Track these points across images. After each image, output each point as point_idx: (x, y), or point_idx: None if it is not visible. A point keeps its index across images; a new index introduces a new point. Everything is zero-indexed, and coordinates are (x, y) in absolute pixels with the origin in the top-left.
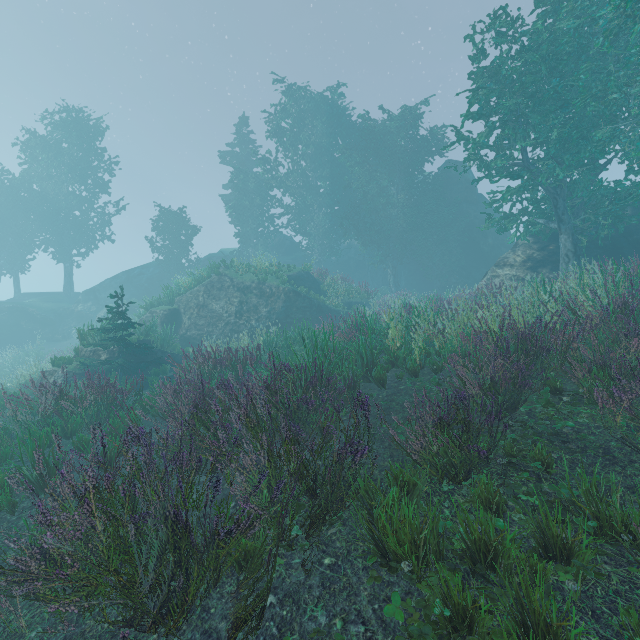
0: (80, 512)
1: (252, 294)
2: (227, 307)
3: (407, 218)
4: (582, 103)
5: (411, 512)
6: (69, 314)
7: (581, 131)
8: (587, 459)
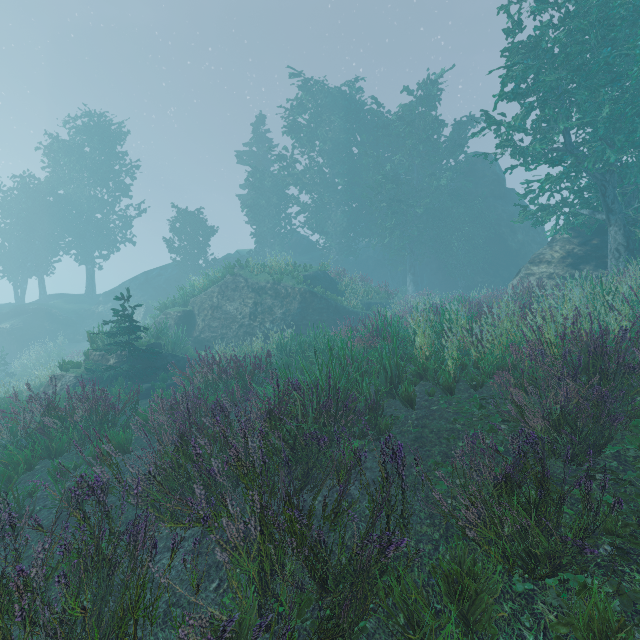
0: None
1: (267, 295)
2: (241, 308)
3: (429, 214)
4: (639, 74)
5: None
6: (90, 315)
7: (637, 107)
8: None
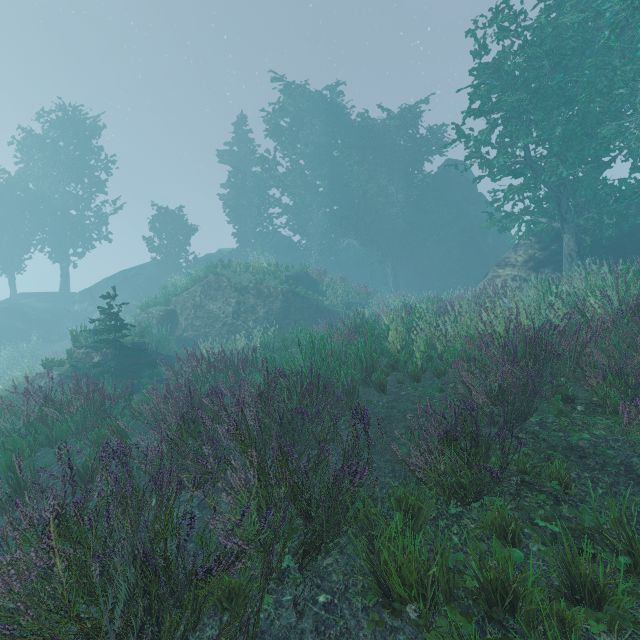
0: (37, 548)
1: (250, 294)
2: (224, 308)
3: (407, 218)
4: (586, 99)
5: (417, 545)
6: (65, 314)
7: (585, 128)
8: (608, 477)
